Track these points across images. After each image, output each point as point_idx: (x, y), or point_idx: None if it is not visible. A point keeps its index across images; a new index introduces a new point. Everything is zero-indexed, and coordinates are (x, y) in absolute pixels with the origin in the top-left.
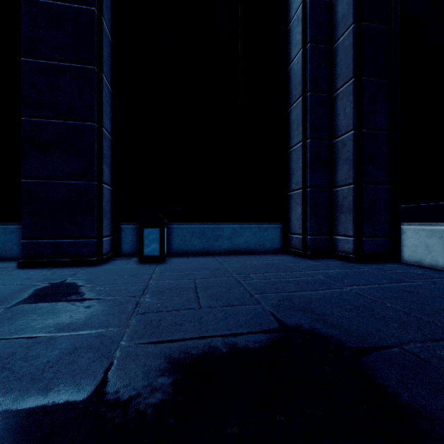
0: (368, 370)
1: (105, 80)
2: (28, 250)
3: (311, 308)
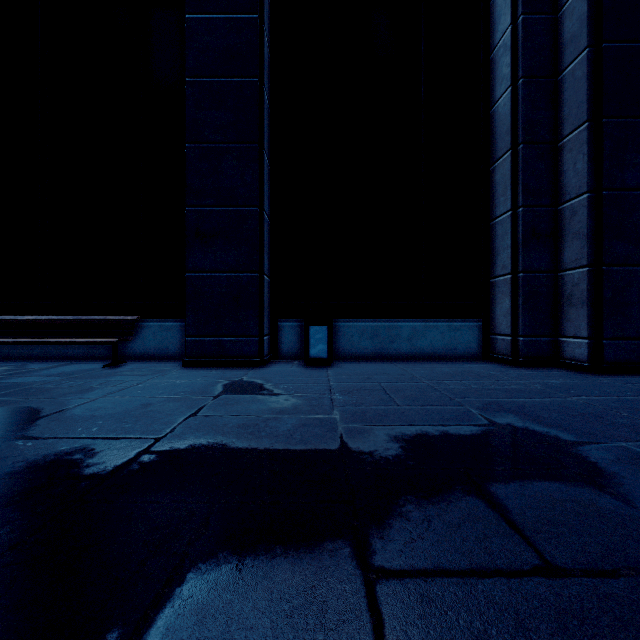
0: (582, 454)
1: (265, 157)
2: (191, 349)
3: (525, 412)
